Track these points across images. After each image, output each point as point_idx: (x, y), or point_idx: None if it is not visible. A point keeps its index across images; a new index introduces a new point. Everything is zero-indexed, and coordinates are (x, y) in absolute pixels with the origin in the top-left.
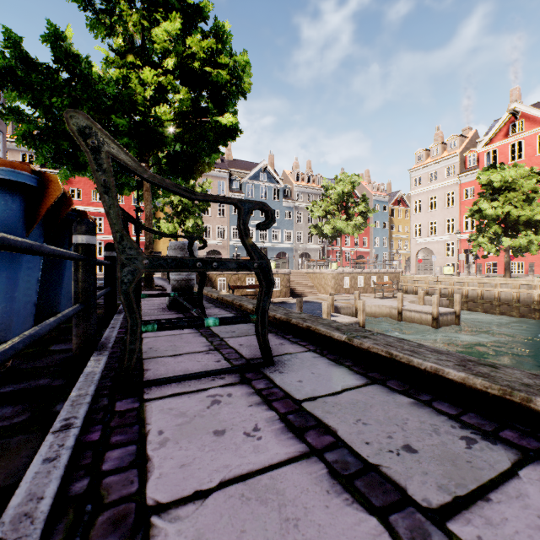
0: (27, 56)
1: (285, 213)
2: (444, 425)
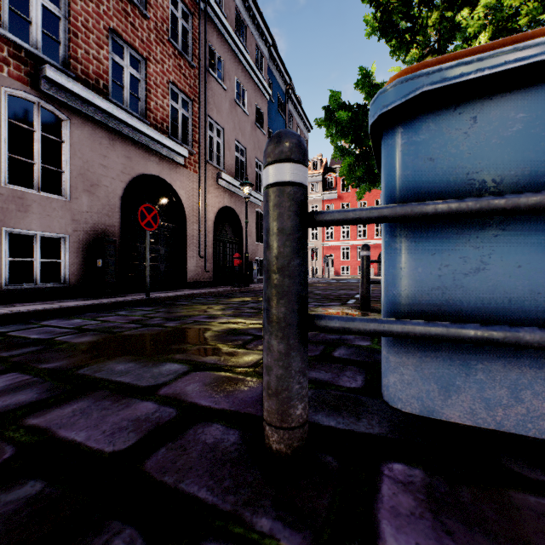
0: (345, 105)
1: None
2: None
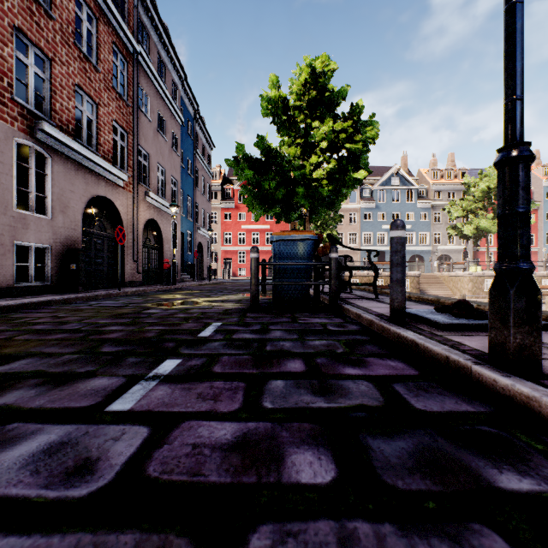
0: (248, 157)
1: (420, 214)
2: (415, 303)
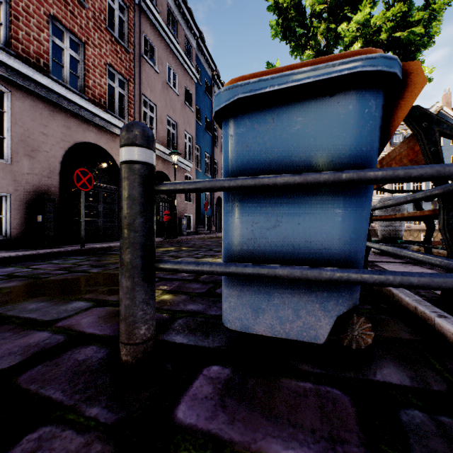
0: None
1: None
2: None
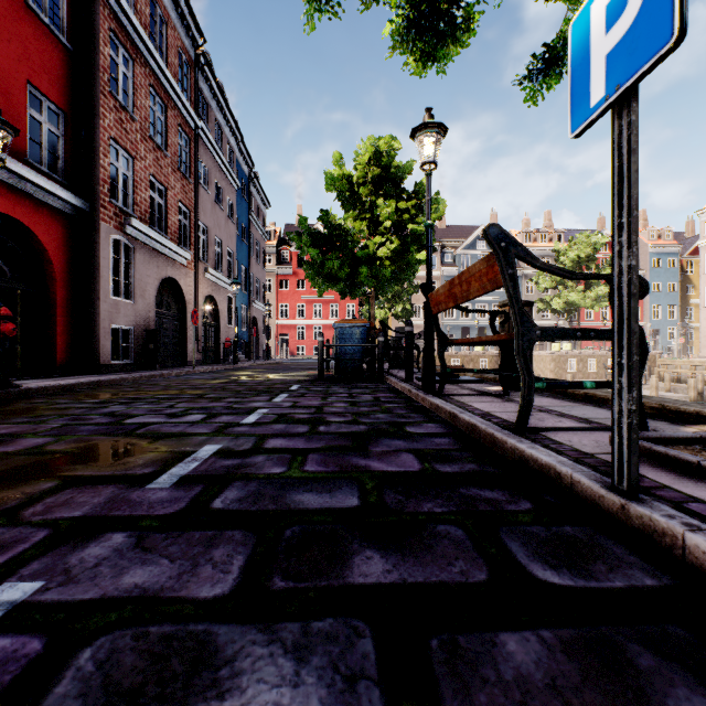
0: (311, 232)
1: None
2: None
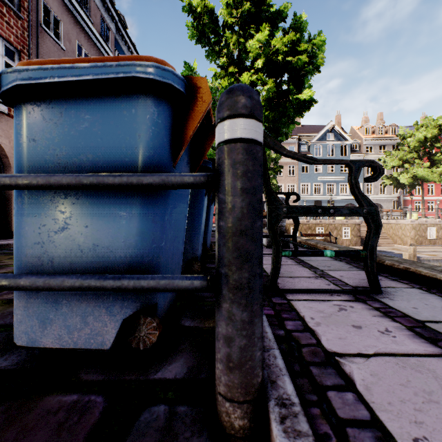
0: None
1: None
2: None
